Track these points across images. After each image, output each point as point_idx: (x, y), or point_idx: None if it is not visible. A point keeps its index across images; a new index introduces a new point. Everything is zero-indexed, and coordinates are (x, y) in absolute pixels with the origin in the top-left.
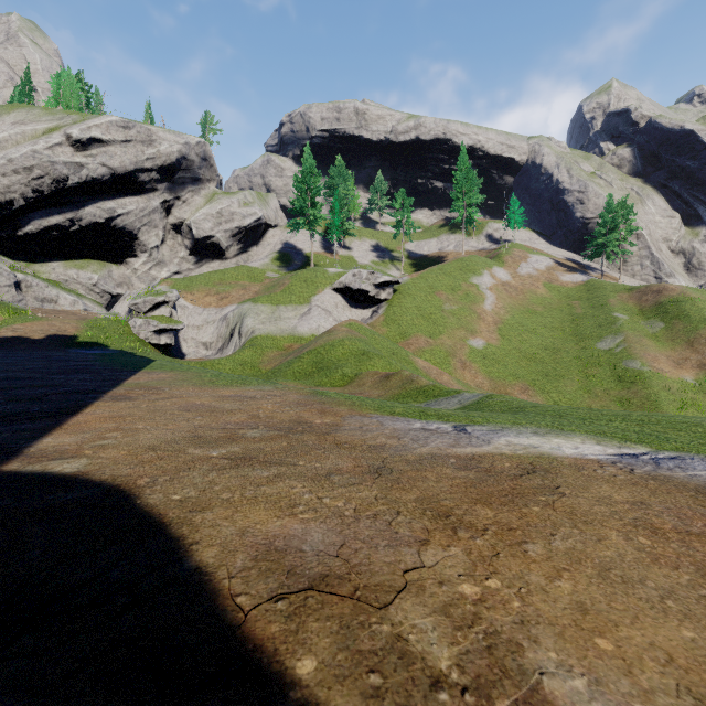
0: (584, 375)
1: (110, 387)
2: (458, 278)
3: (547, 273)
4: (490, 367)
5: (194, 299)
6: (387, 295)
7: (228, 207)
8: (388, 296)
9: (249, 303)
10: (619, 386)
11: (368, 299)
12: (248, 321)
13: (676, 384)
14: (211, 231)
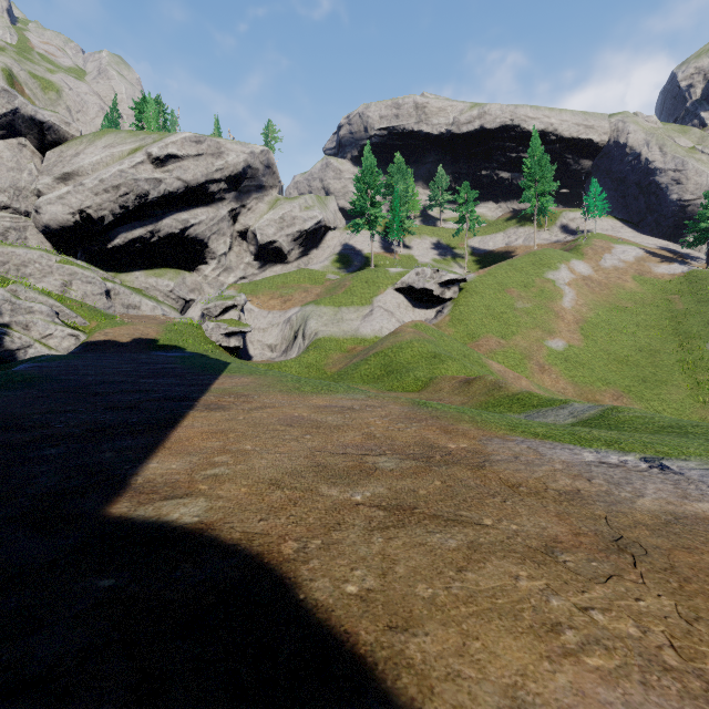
0: (692, 381)
1: (199, 393)
2: (530, 274)
3: (637, 264)
4: (573, 371)
5: (259, 302)
6: (453, 293)
7: (290, 212)
8: (454, 295)
9: (312, 306)
10: None
11: (432, 298)
12: (311, 323)
13: None
14: (274, 236)
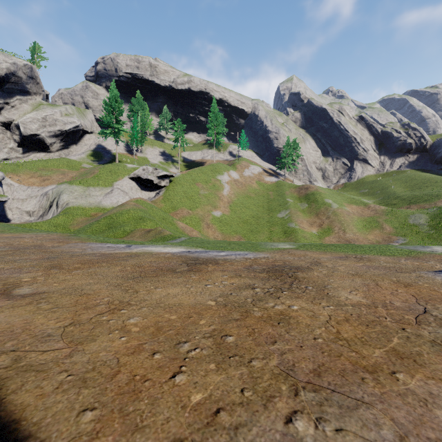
0: (269, 231)
1: None
2: (210, 175)
3: (258, 175)
4: (223, 227)
5: (20, 179)
6: (166, 183)
7: (52, 115)
8: (166, 184)
9: (66, 184)
10: (284, 236)
11: (153, 185)
12: (64, 197)
13: (309, 234)
14: (37, 130)
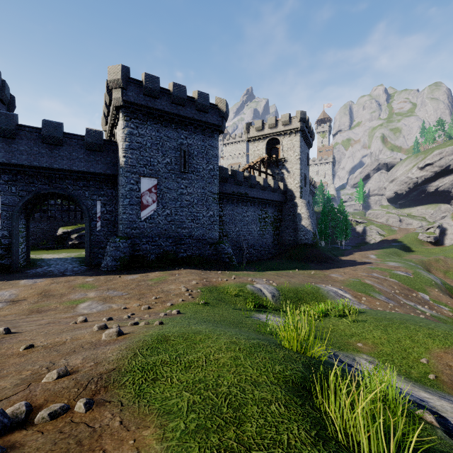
0: None
1: (367, 251)
2: None
3: None
4: None
5: None
6: None
7: None
8: None
9: None
10: None
11: None
12: None
13: None
14: None
